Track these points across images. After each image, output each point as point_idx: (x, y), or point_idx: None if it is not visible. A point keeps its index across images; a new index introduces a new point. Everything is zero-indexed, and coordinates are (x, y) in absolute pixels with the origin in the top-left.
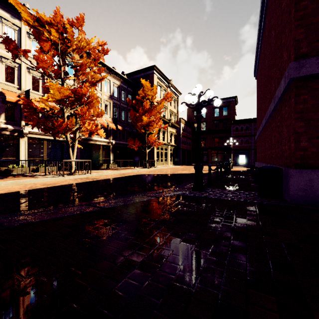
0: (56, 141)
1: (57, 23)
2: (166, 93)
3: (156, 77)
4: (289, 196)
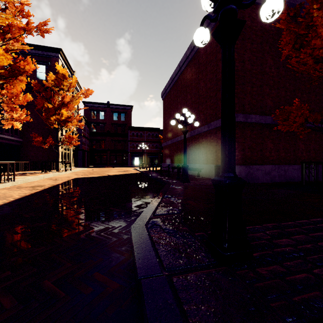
0: None
1: None
2: (86, 89)
3: (61, 63)
4: None
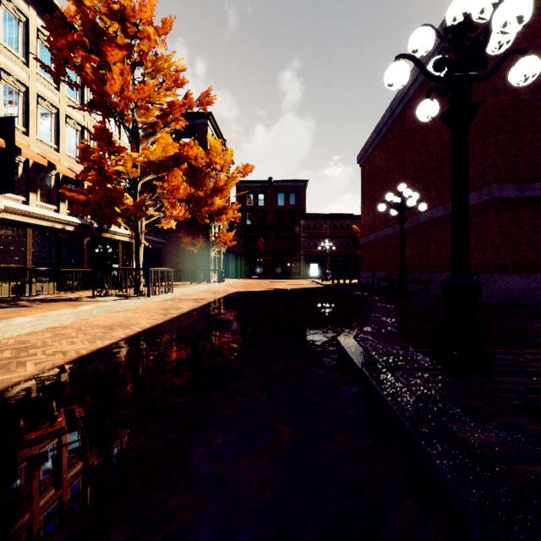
0: (48, 231)
1: (139, 21)
2: (245, 166)
3: (210, 132)
4: (492, 297)
